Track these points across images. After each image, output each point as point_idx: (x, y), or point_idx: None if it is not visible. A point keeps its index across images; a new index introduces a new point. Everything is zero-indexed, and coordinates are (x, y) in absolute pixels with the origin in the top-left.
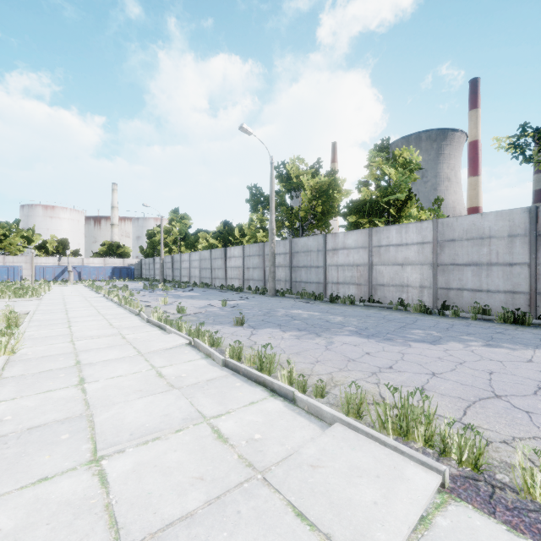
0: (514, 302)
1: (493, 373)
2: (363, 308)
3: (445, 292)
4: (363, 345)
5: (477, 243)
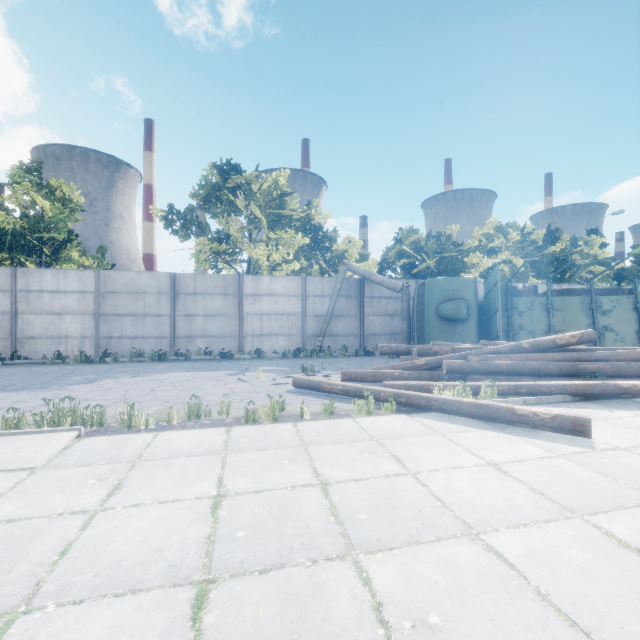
0: (161, 345)
1: (129, 390)
2: (3, 367)
3: (107, 340)
4: (12, 397)
5: (135, 296)
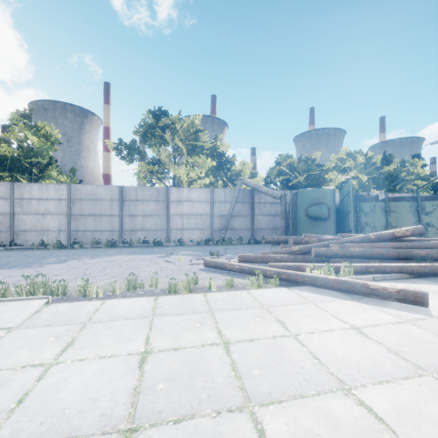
0: (113, 236)
1: (88, 268)
2: (4, 251)
3: (76, 233)
4: (6, 273)
5: (95, 202)
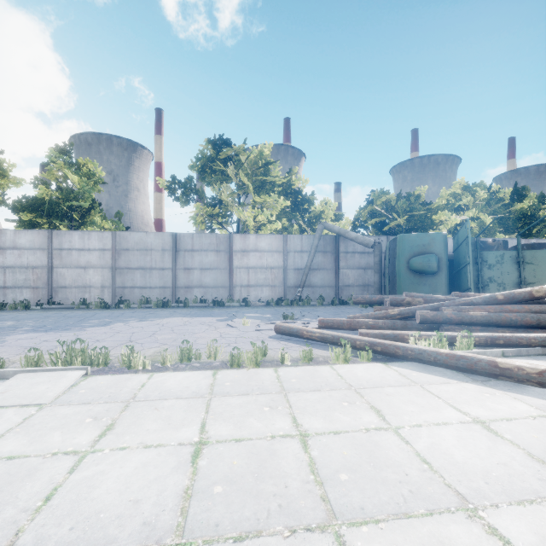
0: (165, 294)
1: (135, 333)
2: (41, 311)
3: (122, 290)
4: (41, 337)
5: (144, 253)
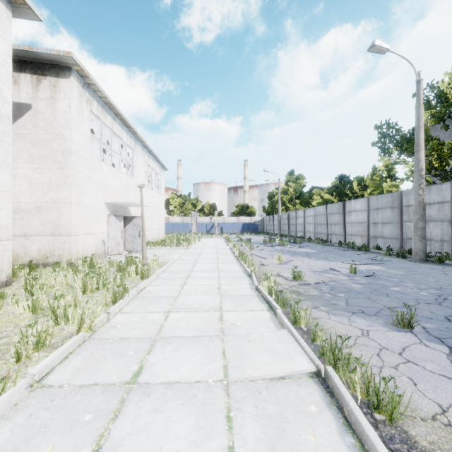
0: None
1: None
2: None
3: None
4: None
5: None
